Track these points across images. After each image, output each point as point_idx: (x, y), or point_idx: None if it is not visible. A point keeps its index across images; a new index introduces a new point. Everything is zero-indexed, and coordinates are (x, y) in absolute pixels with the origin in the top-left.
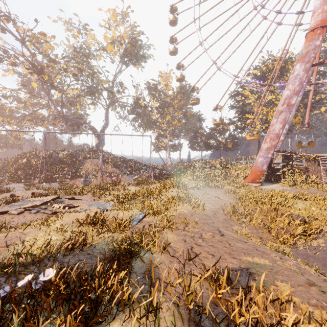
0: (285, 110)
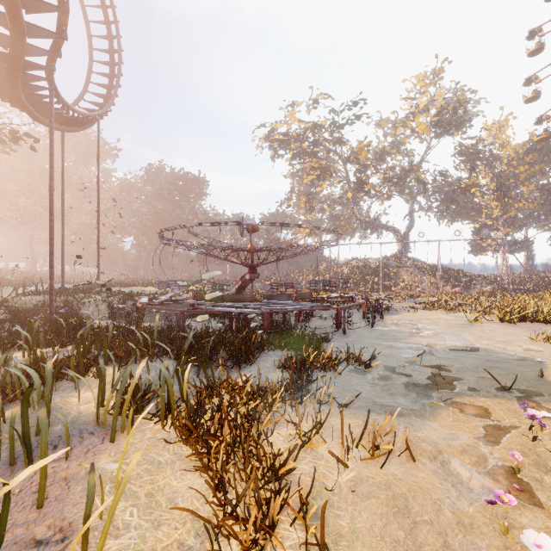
0: None
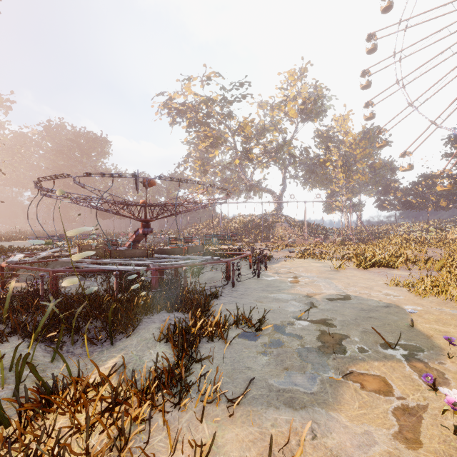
0: None
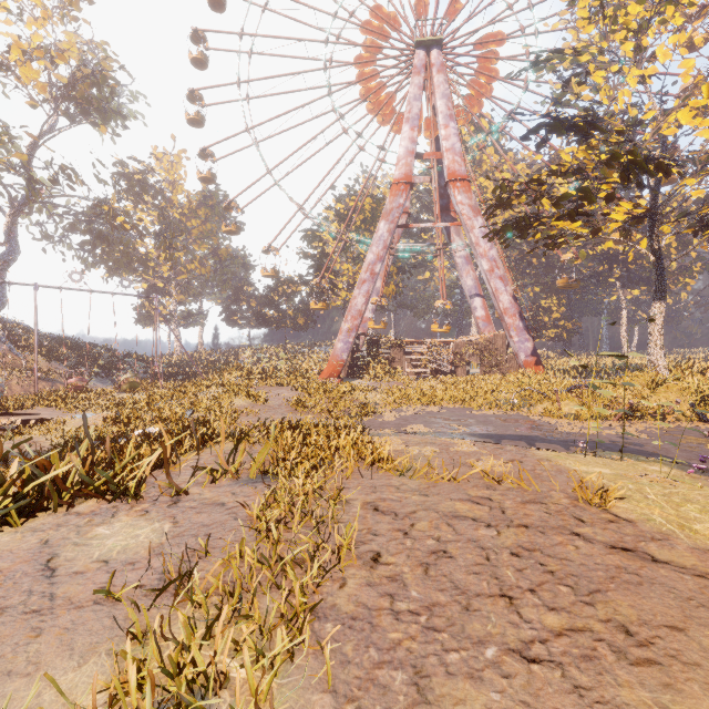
0: (369, 279)
